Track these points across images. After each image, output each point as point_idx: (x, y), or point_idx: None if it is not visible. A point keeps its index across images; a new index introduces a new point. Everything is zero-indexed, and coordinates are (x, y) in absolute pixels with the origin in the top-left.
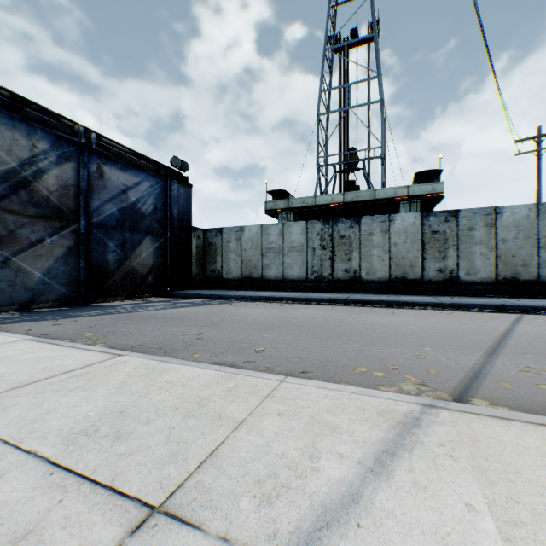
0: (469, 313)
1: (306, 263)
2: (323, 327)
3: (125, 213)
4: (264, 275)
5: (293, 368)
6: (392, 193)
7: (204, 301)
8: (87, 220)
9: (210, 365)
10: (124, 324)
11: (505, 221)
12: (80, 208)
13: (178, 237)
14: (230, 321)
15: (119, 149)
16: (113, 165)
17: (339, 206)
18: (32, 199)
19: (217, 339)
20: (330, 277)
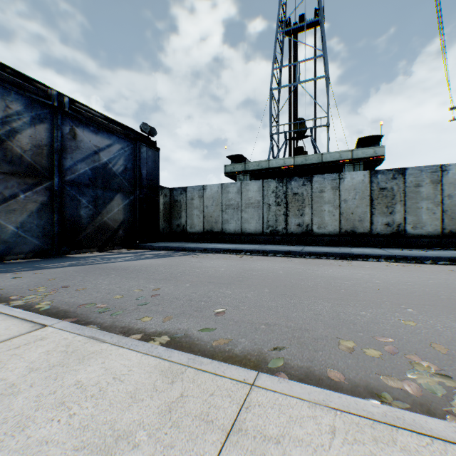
0: (425, 266)
1: (262, 218)
2: (285, 281)
3: (97, 172)
4: (224, 229)
5: (261, 342)
6: (338, 156)
7: (168, 253)
8: (60, 178)
9: (151, 346)
10: (84, 277)
11: (451, 178)
12: (54, 167)
13: (147, 195)
14: (190, 273)
15: (92, 114)
16: (85, 128)
17: (290, 169)
18: (6, 156)
19: (173, 295)
20: (284, 231)
